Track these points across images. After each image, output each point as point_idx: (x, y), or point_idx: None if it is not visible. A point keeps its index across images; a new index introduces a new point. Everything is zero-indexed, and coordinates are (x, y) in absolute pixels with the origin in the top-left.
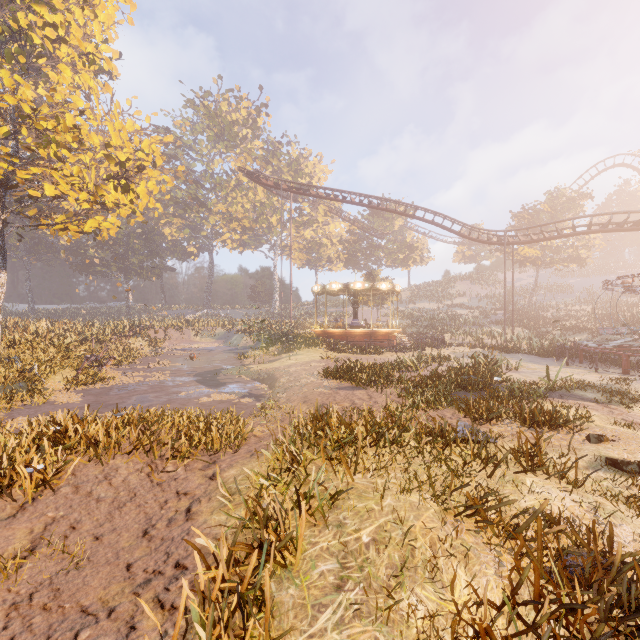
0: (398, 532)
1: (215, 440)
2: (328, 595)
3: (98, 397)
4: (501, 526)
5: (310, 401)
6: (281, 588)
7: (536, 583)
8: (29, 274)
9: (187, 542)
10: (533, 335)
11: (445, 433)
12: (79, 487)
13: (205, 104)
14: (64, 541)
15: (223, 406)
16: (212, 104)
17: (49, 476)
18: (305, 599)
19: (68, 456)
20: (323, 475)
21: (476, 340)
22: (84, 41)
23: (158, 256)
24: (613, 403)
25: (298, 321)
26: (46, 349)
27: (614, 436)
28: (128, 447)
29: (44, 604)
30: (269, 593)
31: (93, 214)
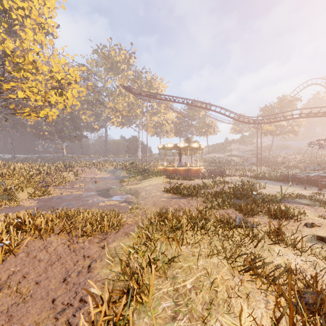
0: (207, 282)
1: (105, 226)
2: (167, 323)
3: (45, 203)
4: (264, 276)
5: (157, 205)
6: (139, 317)
7: (291, 315)
8: (12, 139)
9: (84, 290)
10: (271, 170)
11: (230, 222)
12: (29, 253)
13: (103, 52)
14: (17, 286)
15: (111, 207)
16: (106, 52)
17: (13, 247)
18: (154, 325)
19: (24, 236)
20: (164, 247)
21: (242, 173)
22: (39, 17)
23: (79, 130)
24: (316, 206)
25: (151, 163)
26: (19, 177)
27: (319, 223)
28: (58, 230)
29: (2, 325)
30: (132, 325)
31: (44, 107)
